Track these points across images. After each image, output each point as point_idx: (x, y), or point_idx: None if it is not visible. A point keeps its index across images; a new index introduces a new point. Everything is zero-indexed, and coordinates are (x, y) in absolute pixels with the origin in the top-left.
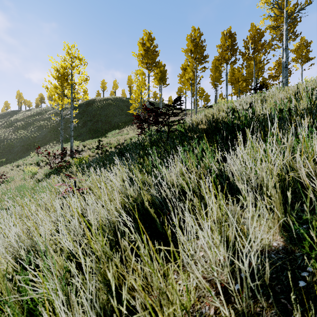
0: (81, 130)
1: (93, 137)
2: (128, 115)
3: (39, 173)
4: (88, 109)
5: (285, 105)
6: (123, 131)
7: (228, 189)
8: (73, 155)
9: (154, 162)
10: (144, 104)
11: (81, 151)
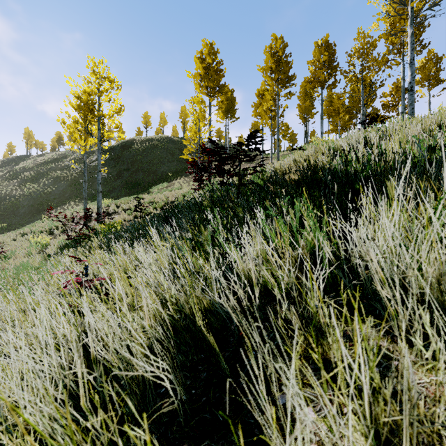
0: (114, 183)
1: (132, 194)
2: (180, 161)
3: (52, 245)
4: (124, 154)
5: (436, 140)
6: (173, 184)
7: (351, 291)
8: (101, 219)
9: (216, 236)
10: (203, 144)
11: (113, 214)
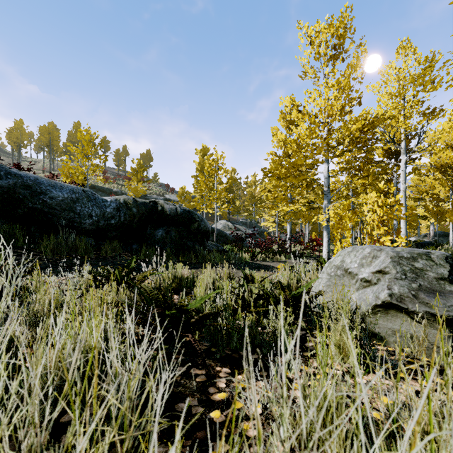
0: None
1: None
2: None
3: None
4: None
5: None
6: None
7: None
8: None
9: None
10: None
11: None
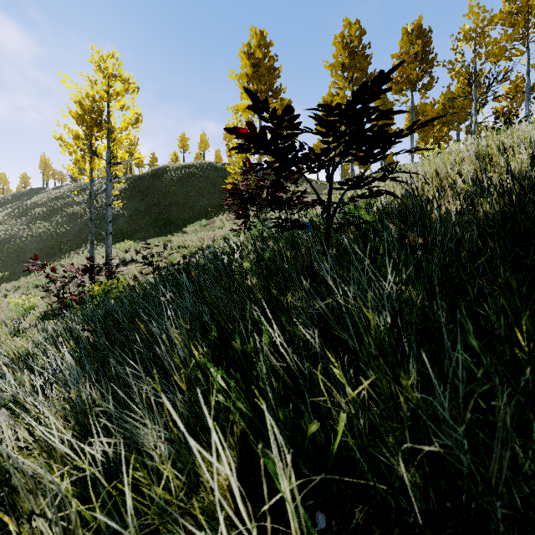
0: (142, 221)
1: (162, 234)
2: (224, 193)
3: (36, 311)
4: (155, 184)
5: None
6: (214, 221)
7: None
8: (111, 270)
9: None
10: (249, 160)
11: (130, 262)
